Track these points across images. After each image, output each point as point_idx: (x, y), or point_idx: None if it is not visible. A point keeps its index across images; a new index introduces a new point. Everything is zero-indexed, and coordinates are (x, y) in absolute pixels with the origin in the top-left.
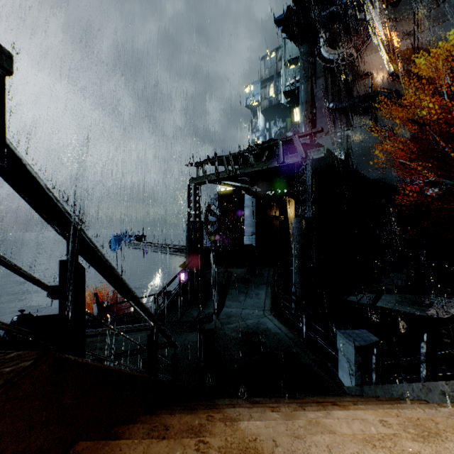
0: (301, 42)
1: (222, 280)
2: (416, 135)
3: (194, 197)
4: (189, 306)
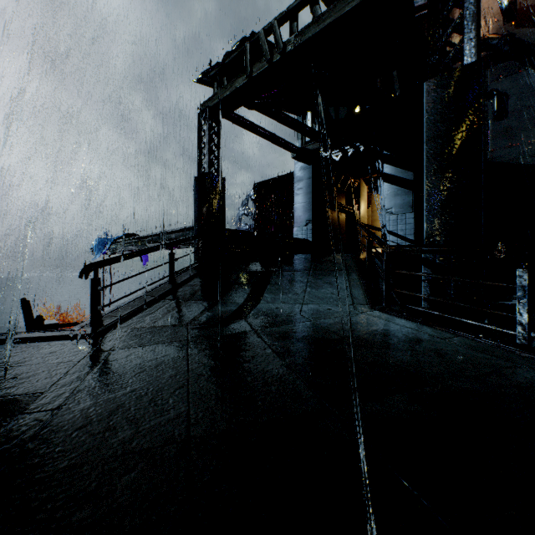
0: None
1: (257, 269)
2: None
3: (207, 131)
4: (184, 303)
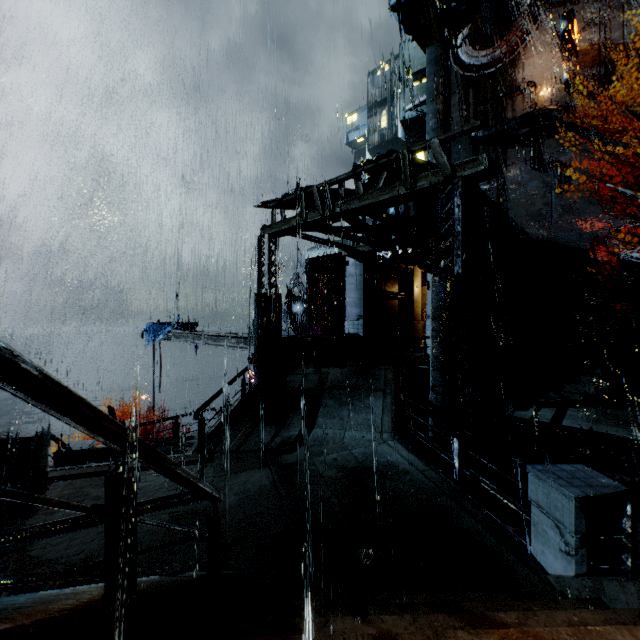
0: (429, 40)
1: (312, 385)
2: (602, 174)
3: (267, 255)
4: (257, 426)
